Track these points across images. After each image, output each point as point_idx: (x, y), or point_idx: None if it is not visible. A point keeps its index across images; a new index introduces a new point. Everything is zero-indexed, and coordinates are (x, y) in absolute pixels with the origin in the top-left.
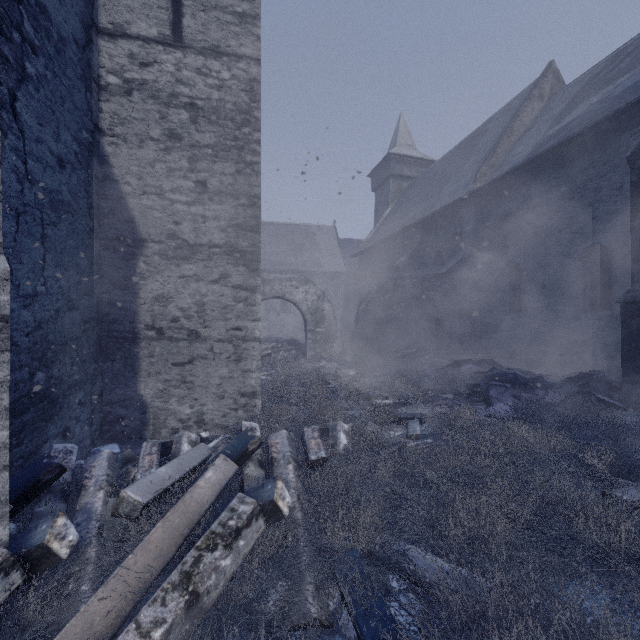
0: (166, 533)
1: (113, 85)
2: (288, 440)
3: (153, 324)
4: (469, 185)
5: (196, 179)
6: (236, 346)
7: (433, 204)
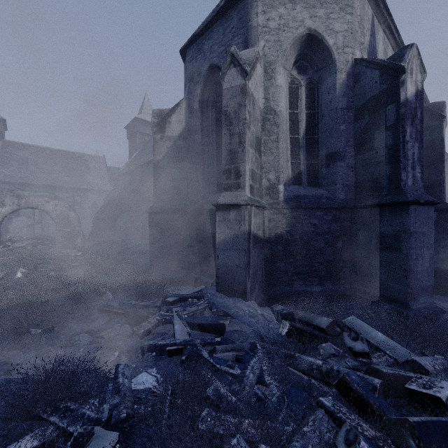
0: None
1: None
2: None
3: None
4: None
5: None
6: None
7: (149, 157)
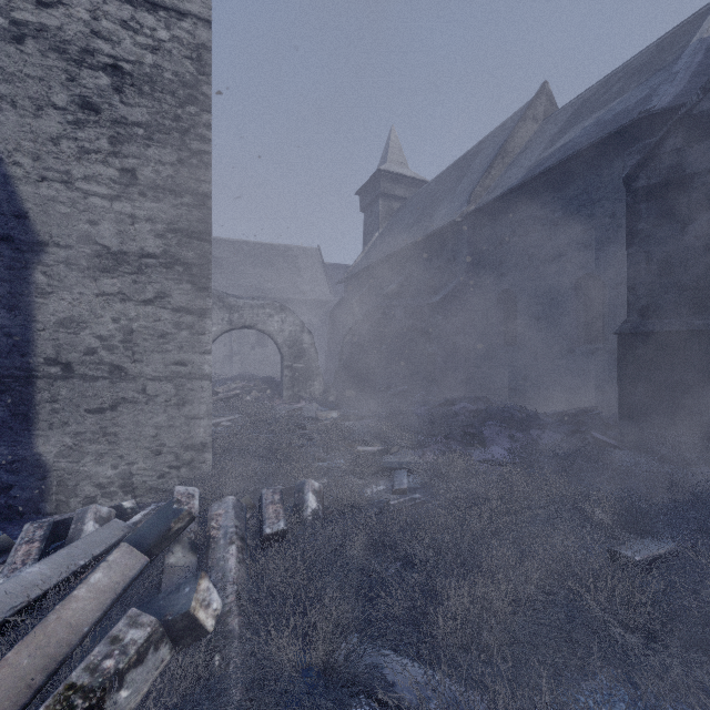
0: None
1: None
2: (235, 510)
3: (57, 357)
4: (463, 207)
5: (121, 166)
6: (178, 386)
7: (425, 227)
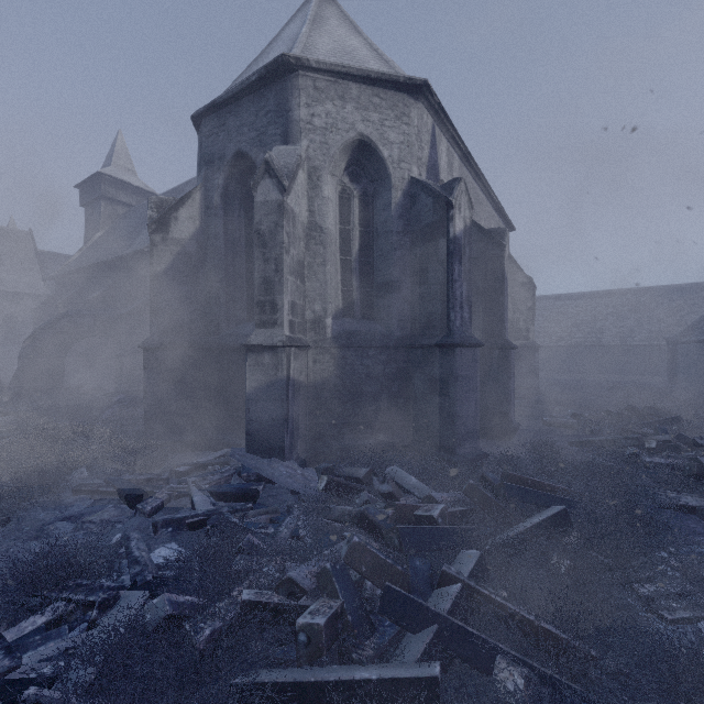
0: None
1: None
2: None
3: None
4: None
5: None
6: None
7: (129, 246)
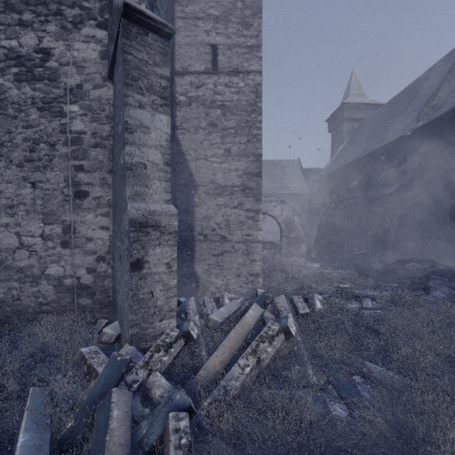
0: (236, 335)
1: (182, 101)
2: (286, 301)
3: (202, 232)
4: (412, 124)
5: (225, 148)
6: (247, 245)
7: (380, 140)
